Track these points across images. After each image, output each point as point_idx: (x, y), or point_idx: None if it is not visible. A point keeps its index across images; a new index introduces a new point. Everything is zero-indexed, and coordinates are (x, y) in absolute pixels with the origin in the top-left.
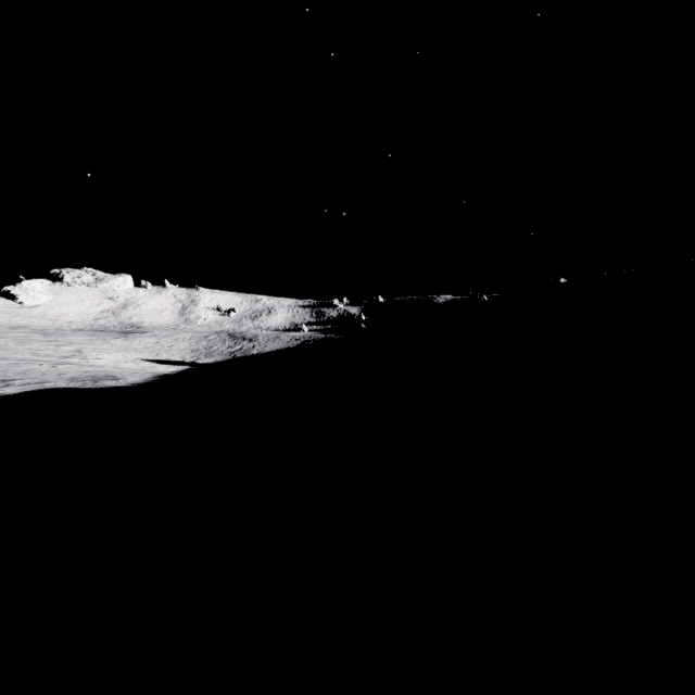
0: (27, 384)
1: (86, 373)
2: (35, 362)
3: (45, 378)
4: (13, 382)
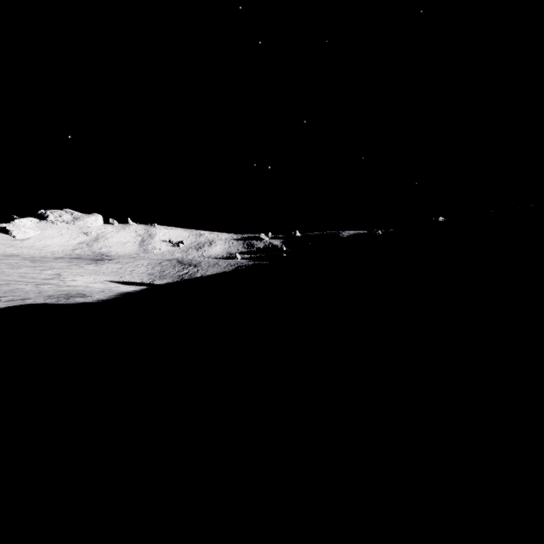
0: (11, 301)
1: (61, 291)
2: (22, 283)
3: (27, 295)
4: (0, 299)
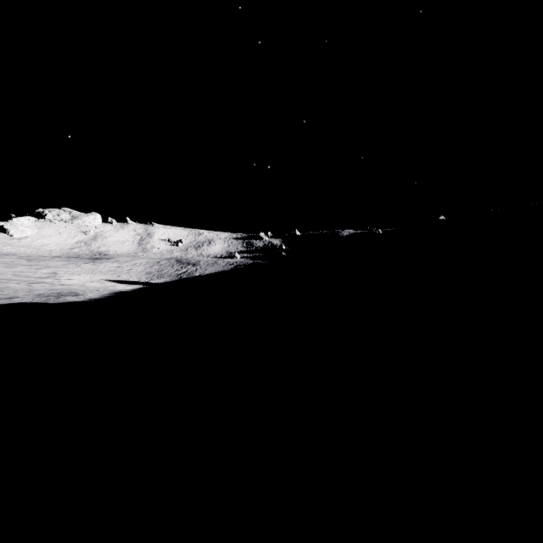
0: None
1: (53, 290)
2: (14, 281)
3: (15, 294)
4: None
